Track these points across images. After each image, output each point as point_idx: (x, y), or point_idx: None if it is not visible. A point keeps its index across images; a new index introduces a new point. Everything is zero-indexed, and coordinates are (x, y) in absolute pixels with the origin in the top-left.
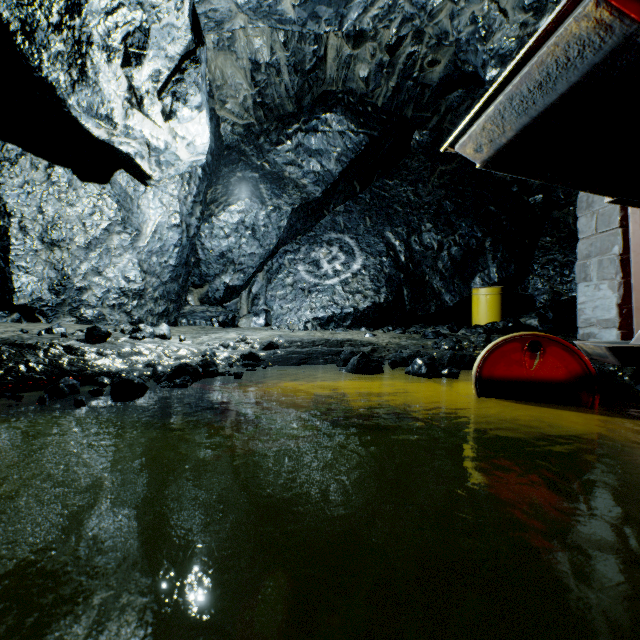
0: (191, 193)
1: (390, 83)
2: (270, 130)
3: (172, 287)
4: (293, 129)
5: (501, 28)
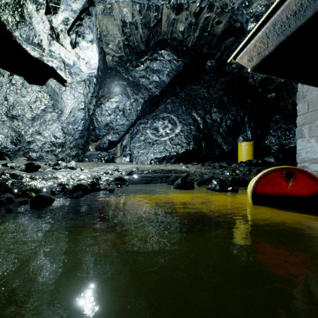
0: (90, 92)
1: (195, 34)
2: (132, 59)
3: (80, 141)
4: (144, 59)
5: (257, 0)
